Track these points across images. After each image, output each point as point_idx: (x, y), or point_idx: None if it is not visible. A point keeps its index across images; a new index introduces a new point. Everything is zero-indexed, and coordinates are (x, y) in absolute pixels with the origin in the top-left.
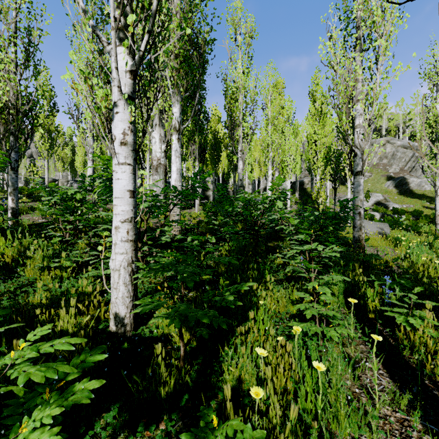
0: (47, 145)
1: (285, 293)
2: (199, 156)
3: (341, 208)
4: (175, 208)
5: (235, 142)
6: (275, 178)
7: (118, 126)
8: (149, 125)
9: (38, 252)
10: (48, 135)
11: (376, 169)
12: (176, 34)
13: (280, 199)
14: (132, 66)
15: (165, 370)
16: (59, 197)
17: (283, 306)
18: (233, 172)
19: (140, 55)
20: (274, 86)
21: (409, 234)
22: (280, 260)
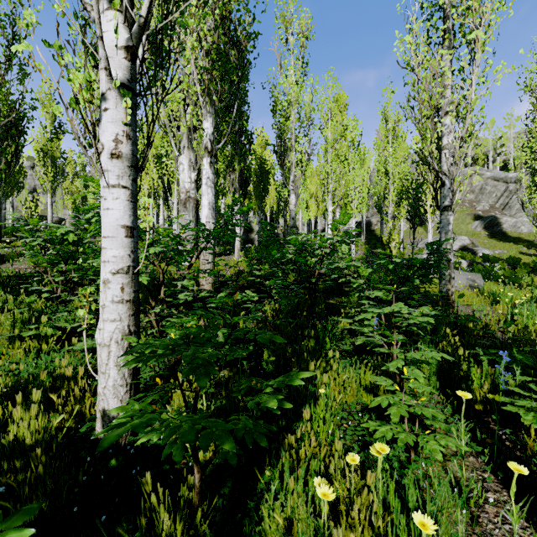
0: (51, 176)
1: (354, 375)
2: (241, 188)
3: (429, 253)
4: (206, 253)
5: (286, 170)
6: (336, 216)
7: (107, 130)
8: (175, 148)
9: (6, 315)
10: (52, 163)
11: (460, 207)
12: (208, 25)
13: (344, 241)
14: (129, 40)
15: (166, 517)
16: (44, 238)
17: (352, 393)
18: (284, 209)
19: (140, 22)
20: (335, 100)
21: (509, 287)
22: (345, 324)
